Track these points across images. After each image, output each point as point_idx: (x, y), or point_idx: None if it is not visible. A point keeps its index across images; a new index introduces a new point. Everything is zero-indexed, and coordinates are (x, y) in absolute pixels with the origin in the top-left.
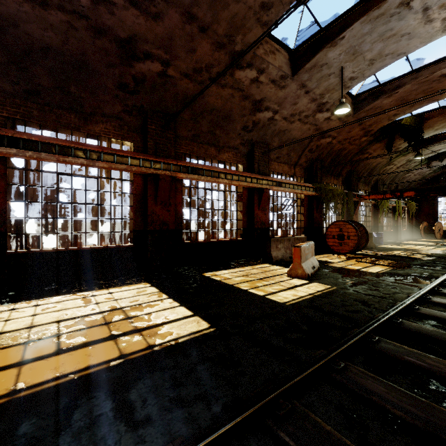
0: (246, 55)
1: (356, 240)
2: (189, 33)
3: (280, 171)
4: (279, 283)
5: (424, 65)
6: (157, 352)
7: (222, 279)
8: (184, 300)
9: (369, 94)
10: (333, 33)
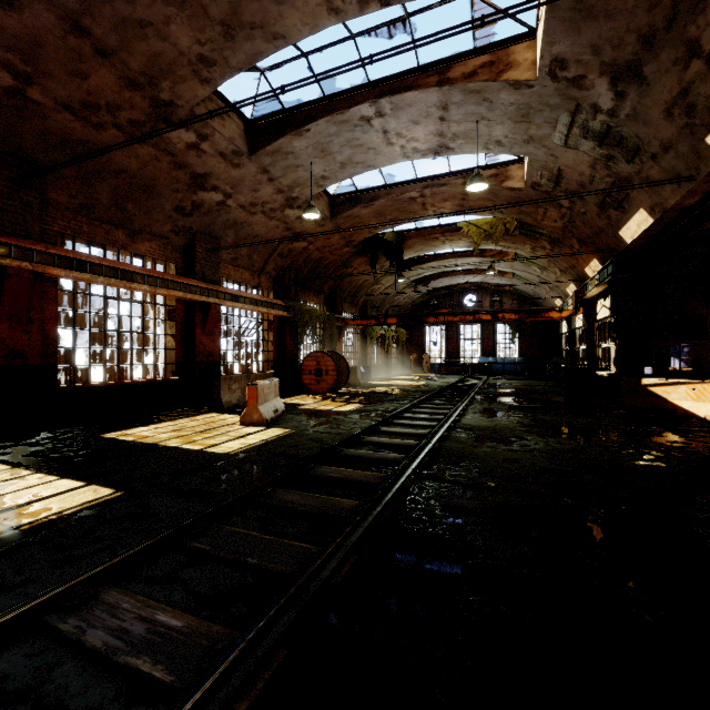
0: (178, 109)
1: (335, 375)
2: (76, 48)
3: (238, 278)
4: (226, 433)
5: (395, 183)
6: (27, 530)
7: (138, 439)
8: (67, 471)
9: (347, 198)
10: (298, 120)
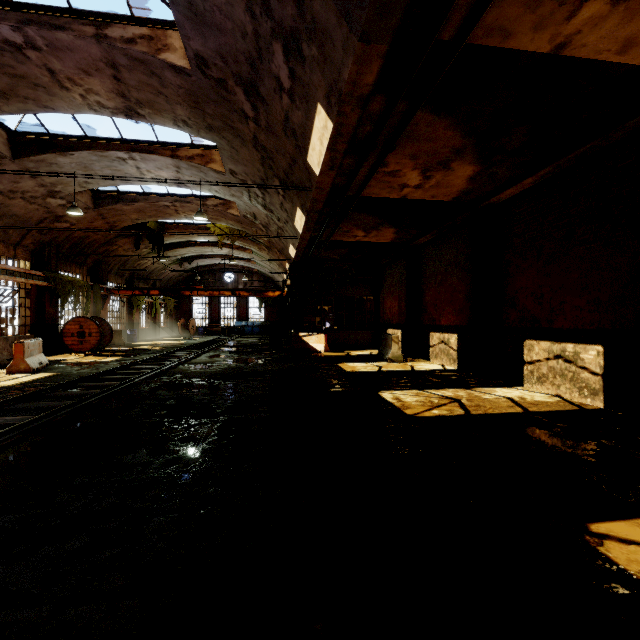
0: None
1: (99, 336)
2: None
3: None
4: None
5: (152, 193)
6: None
7: None
8: None
9: (110, 195)
10: (63, 145)
